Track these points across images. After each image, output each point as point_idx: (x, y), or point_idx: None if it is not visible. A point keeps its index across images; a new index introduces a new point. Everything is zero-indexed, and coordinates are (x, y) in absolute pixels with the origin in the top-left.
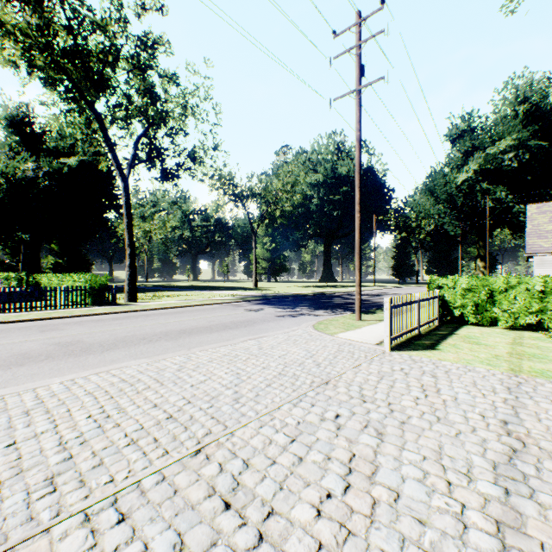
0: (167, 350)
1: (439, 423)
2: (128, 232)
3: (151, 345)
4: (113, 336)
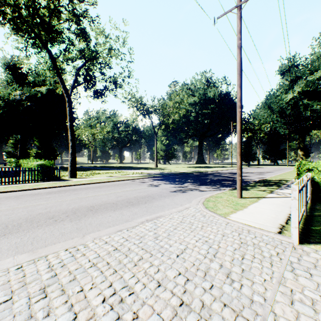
0: (61, 237)
1: None
2: (70, 131)
3: (51, 227)
4: (28, 214)
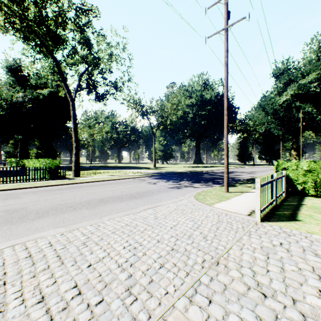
0: (83, 218)
1: None
2: (74, 133)
3: (73, 213)
4: (50, 204)
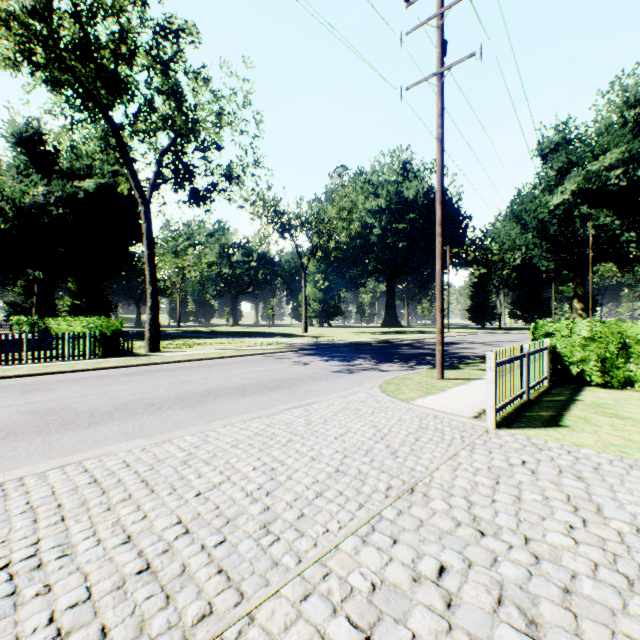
0: (178, 424)
1: (638, 596)
2: (149, 266)
3: (158, 415)
4: (112, 401)
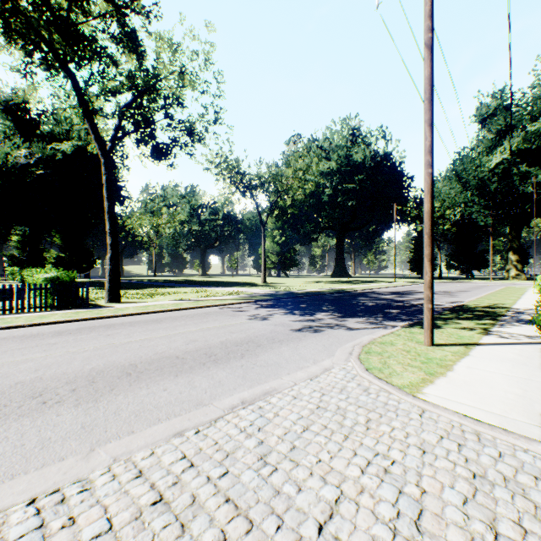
0: (36, 454)
1: None
2: (108, 218)
3: (25, 423)
4: None
